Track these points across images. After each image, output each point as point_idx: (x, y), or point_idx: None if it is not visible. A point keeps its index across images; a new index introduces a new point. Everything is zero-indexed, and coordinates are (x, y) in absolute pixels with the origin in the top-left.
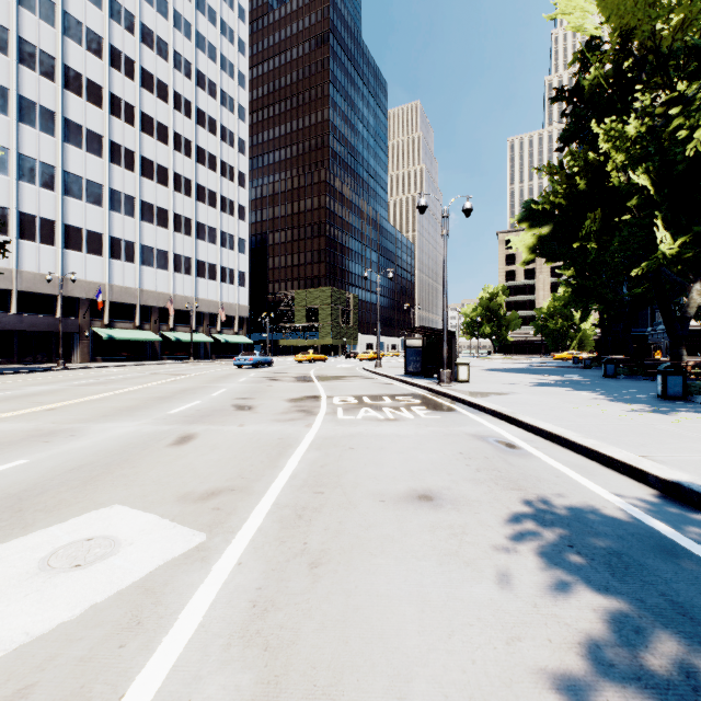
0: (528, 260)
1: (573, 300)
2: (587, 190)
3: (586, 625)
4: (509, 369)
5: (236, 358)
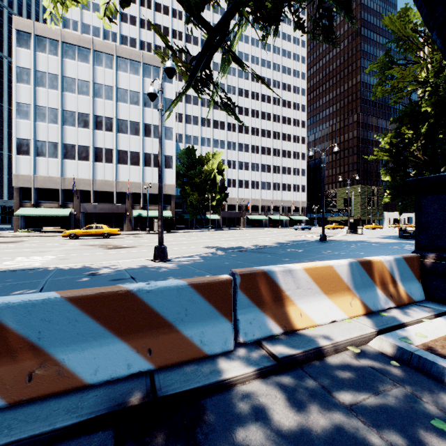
0: None
1: None
2: None
3: (293, 241)
4: None
5: (294, 226)
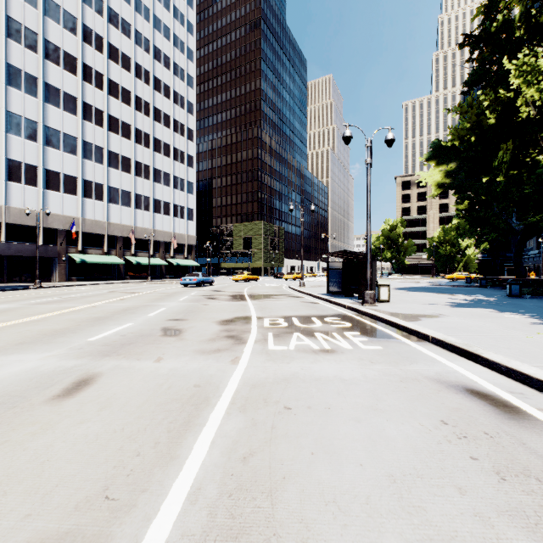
0: (437, 191)
1: (468, 229)
2: (496, 125)
3: None
4: (416, 288)
5: (182, 278)
